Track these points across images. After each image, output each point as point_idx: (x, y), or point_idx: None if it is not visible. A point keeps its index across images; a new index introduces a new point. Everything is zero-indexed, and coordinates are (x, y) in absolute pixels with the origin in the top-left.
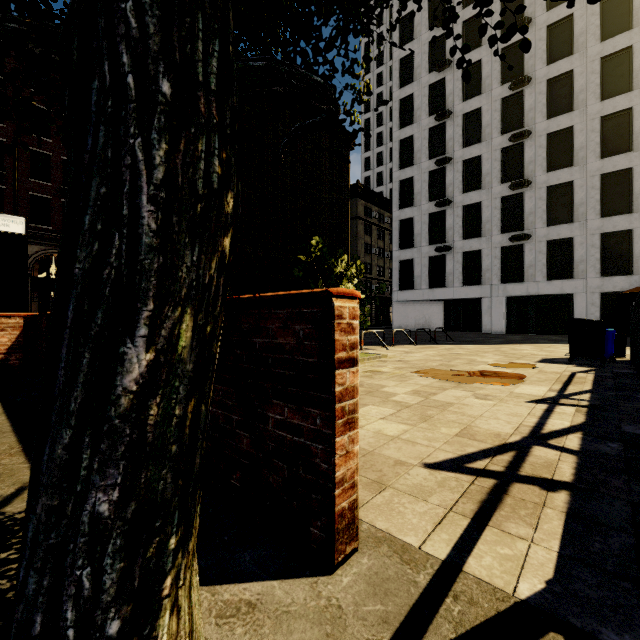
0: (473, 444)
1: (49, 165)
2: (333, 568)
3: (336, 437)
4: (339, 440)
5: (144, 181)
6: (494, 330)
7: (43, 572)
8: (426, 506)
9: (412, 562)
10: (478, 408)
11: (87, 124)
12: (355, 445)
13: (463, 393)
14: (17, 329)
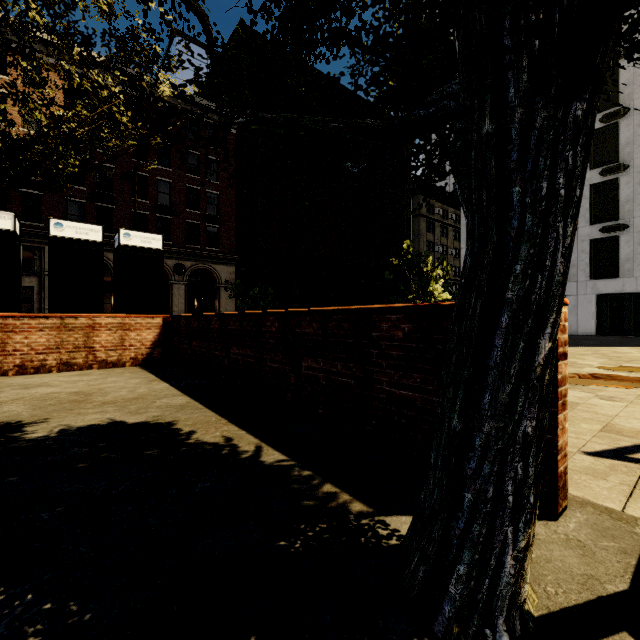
0: (624, 439)
1: (147, 185)
2: (557, 516)
3: (558, 414)
4: (559, 417)
5: (560, 246)
6: (581, 331)
7: (494, 463)
8: (608, 483)
9: (622, 520)
10: (609, 408)
11: (510, 212)
12: (566, 423)
13: (583, 394)
14: (158, 328)
